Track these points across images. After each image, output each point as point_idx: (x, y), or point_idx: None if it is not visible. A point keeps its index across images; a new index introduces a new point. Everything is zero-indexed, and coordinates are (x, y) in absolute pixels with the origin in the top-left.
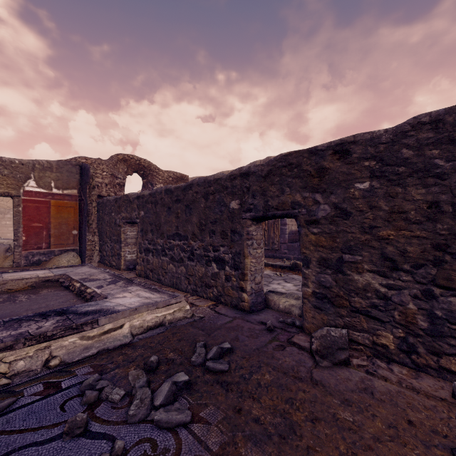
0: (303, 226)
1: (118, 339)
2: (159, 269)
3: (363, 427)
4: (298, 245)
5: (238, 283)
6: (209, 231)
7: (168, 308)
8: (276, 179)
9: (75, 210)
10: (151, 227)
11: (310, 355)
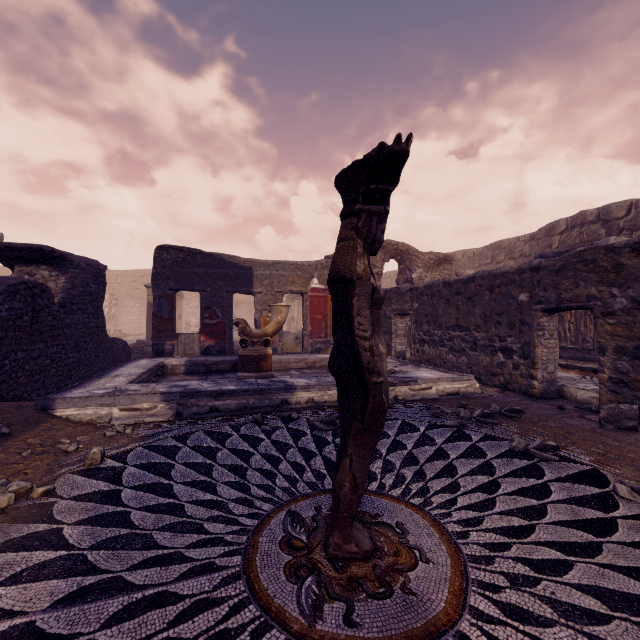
0: (599, 317)
1: (430, 395)
2: (437, 359)
3: (624, 447)
4: None
5: (527, 371)
6: (495, 323)
7: (461, 382)
8: (570, 274)
9: None
10: (427, 319)
11: (598, 424)
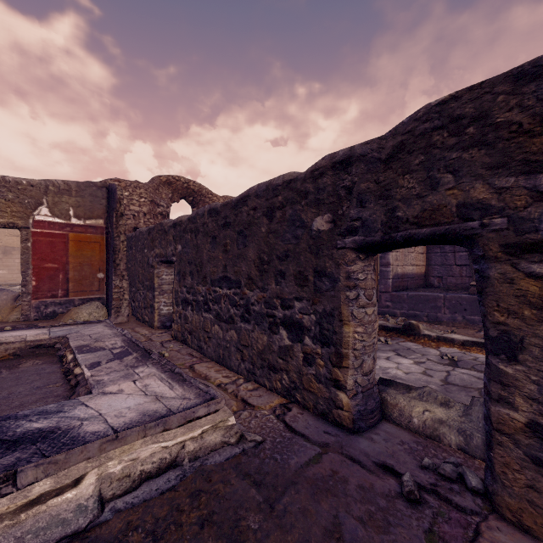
0: (497, 258)
1: (61, 519)
2: (201, 332)
3: None
4: (409, 295)
5: (328, 372)
6: (275, 273)
7: (190, 426)
8: (417, 160)
9: (101, 246)
10: (190, 268)
11: None
